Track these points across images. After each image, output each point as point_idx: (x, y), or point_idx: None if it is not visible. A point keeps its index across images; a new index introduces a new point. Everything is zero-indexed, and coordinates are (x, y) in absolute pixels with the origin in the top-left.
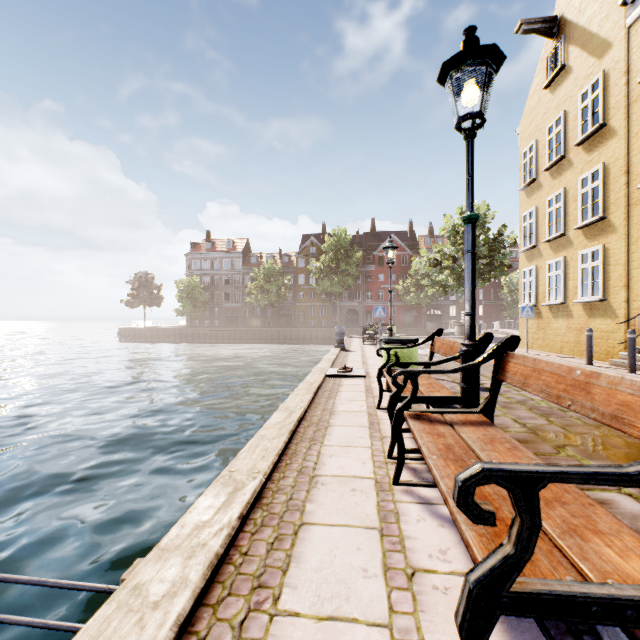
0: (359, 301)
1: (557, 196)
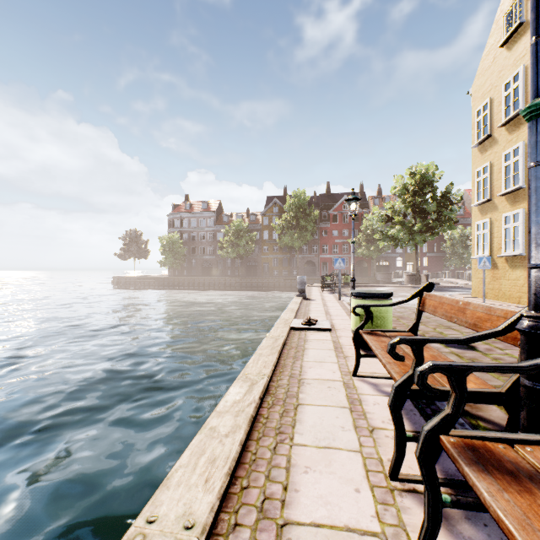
0: (316, 254)
1: (515, 150)
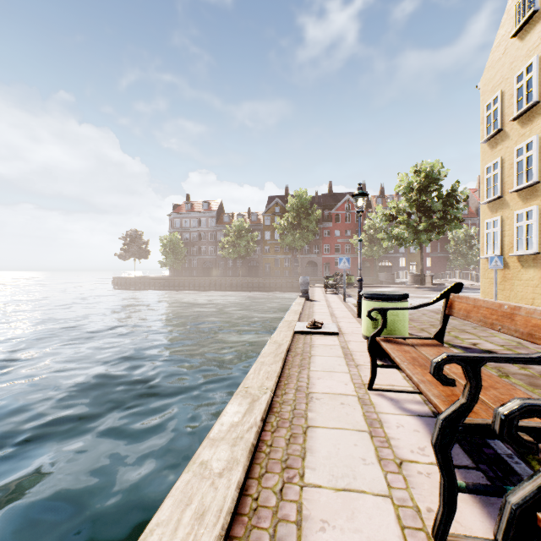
0: (318, 254)
1: (528, 144)
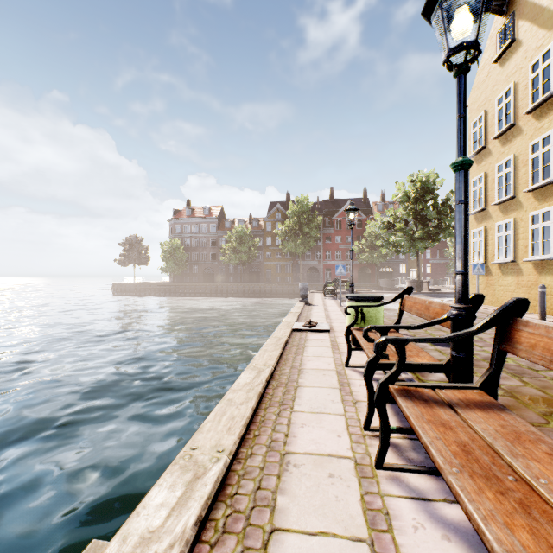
0: (319, 260)
1: (506, 162)
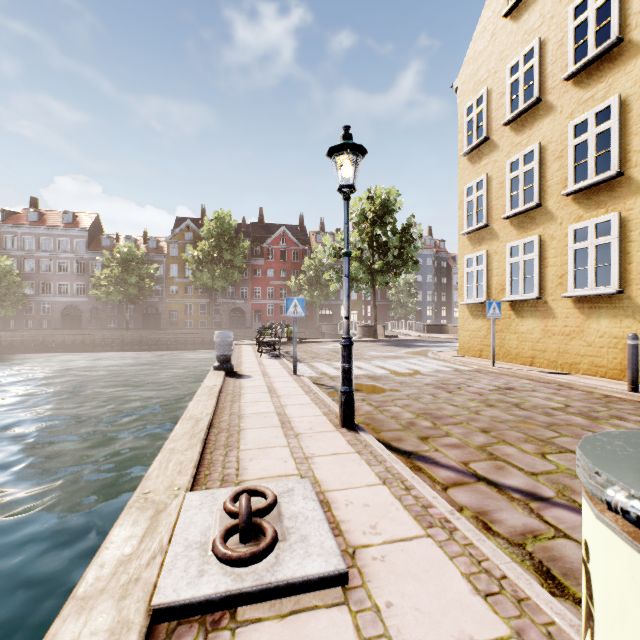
0: (246, 299)
1: (525, 156)
